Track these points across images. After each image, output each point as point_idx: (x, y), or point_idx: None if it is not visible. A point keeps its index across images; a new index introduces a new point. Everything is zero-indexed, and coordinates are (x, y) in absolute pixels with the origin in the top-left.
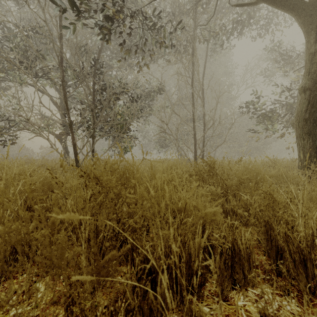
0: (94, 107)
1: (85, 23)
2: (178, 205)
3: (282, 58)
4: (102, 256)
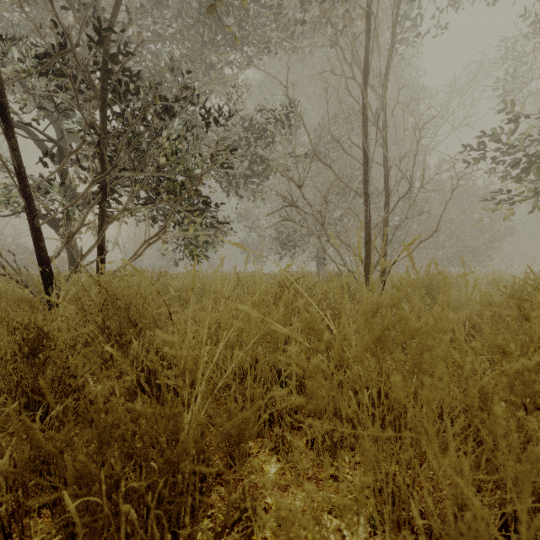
0: (105, 131)
1: None
2: None
3: None
4: None
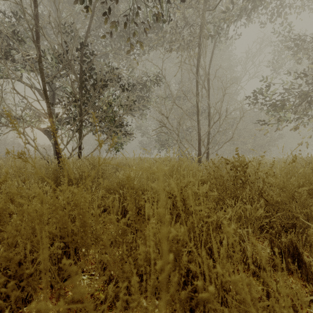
0: (82, 96)
1: None
2: None
3: (296, 44)
4: None
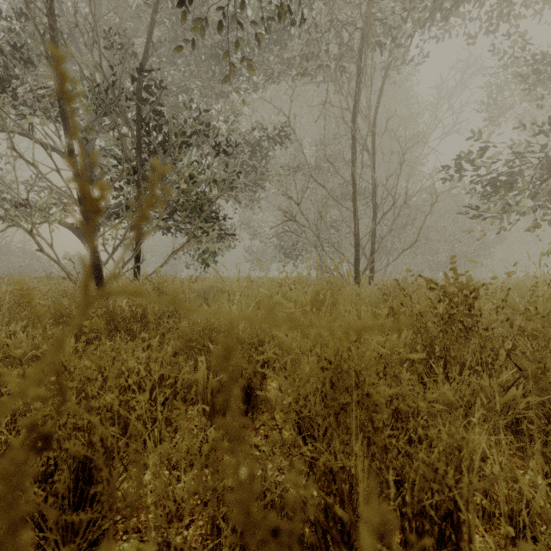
0: (141, 163)
1: None
2: None
3: (532, 70)
4: None
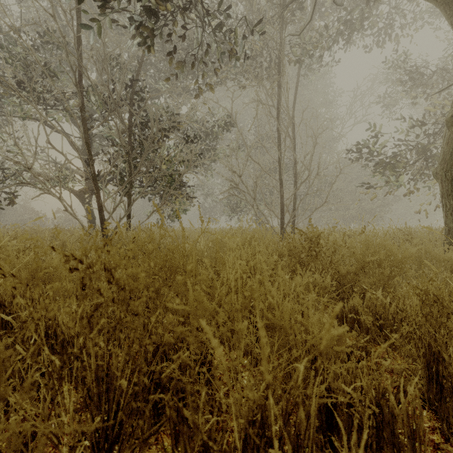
0: (131, 150)
1: (115, 20)
2: (266, 316)
3: (410, 78)
4: (120, 425)
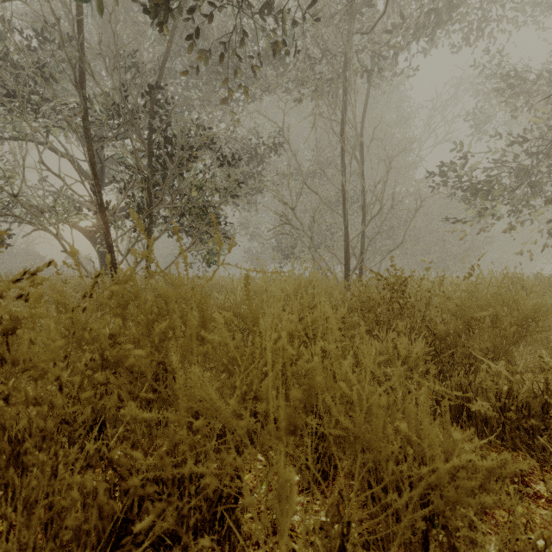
0: (152, 173)
1: None
2: (334, 415)
3: (510, 85)
4: None
